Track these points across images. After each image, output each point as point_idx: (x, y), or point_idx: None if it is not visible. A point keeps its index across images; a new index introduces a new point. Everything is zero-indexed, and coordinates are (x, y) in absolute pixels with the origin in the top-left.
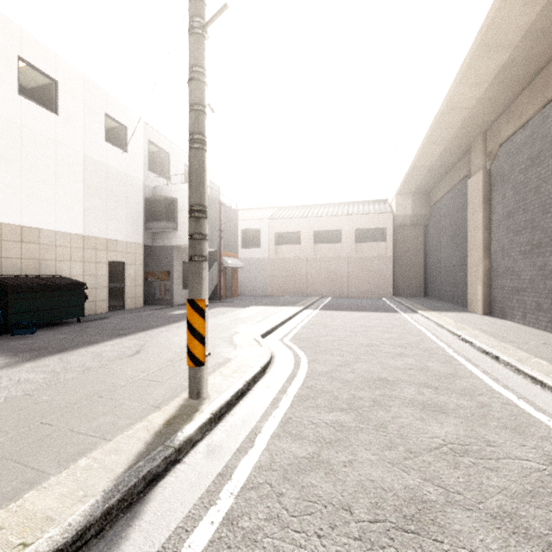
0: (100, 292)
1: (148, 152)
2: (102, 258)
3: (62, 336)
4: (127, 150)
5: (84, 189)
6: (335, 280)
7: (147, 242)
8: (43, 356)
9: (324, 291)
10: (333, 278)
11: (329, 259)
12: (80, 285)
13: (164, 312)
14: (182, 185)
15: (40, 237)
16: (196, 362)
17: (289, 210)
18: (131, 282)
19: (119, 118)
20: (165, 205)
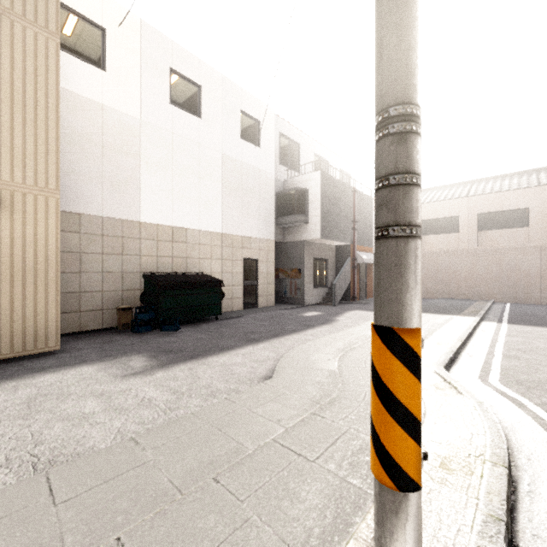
0: (236, 290)
1: (279, 145)
2: (237, 255)
3: (200, 336)
4: (259, 145)
5: (223, 188)
6: (515, 279)
7: (278, 239)
8: (177, 362)
9: (497, 293)
10: (512, 276)
11: (504, 250)
12: (217, 282)
13: (295, 313)
14: (313, 174)
15: (187, 236)
16: (399, 479)
17: (438, 192)
18: (263, 280)
19: (252, 113)
20: (295, 197)
